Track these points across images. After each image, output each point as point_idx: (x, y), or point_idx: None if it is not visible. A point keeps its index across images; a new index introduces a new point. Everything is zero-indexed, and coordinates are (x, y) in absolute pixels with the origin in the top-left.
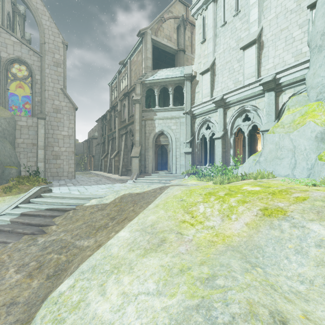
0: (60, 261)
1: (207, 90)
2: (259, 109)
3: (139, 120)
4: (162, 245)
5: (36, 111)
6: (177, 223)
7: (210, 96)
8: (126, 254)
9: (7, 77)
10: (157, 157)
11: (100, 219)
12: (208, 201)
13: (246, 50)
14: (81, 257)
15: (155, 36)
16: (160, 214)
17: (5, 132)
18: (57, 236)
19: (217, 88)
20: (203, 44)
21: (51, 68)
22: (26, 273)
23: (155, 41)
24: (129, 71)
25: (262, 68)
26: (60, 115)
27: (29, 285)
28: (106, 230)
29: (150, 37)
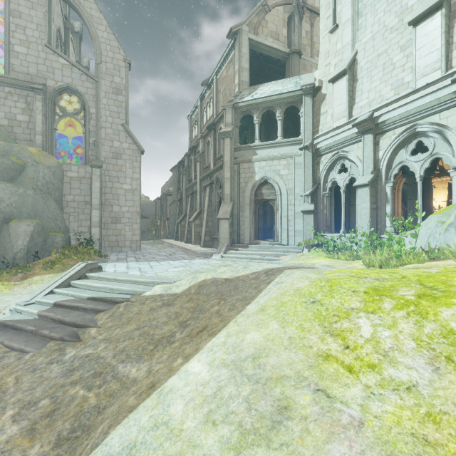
0: (86, 405)
1: (343, 107)
2: (447, 129)
3: (230, 162)
4: (282, 423)
5: (91, 158)
6: (312, 360)
7: (348, 116)
8: (198, 429)
9: (54, 113)
10: (257, 219)
11: (163, 323)
12: (378, 309)
13: (420, 24)
14: (118, 406)
15: (254, 35)
16: (270, 329)
17: (49, 186)
18: (94, 350)
19: (360, 102)
20: (333, 33)
21: (109, 96)
22: (28, 425)
23: (254, 43)
24: (216, 93)
25: (455, 52)
26: (120, 161)
27: (24, 454)
28: (170, 349)
29: (247, 36)
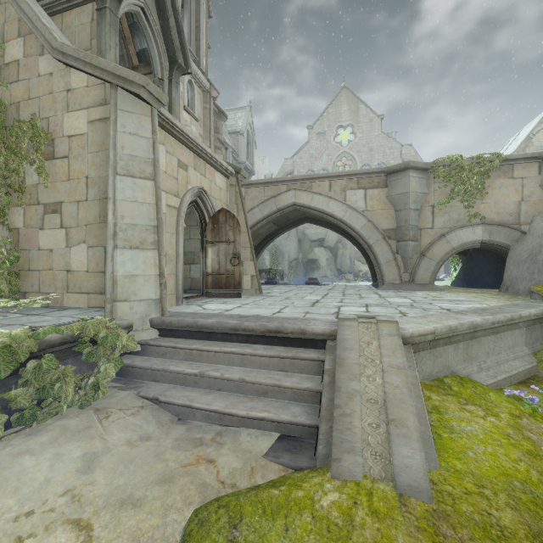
0: None
1: None
2: None
3: None
4: None
5: None
6: None
7: None
8: None
9: None
10: None
11: None
12: None
13: None
14: None
15: None
16: None
17: None
18: None
19: None
20: None
21: None
22: None
23: None
24: None
25: None
26: None
27: None
28: None
29: None
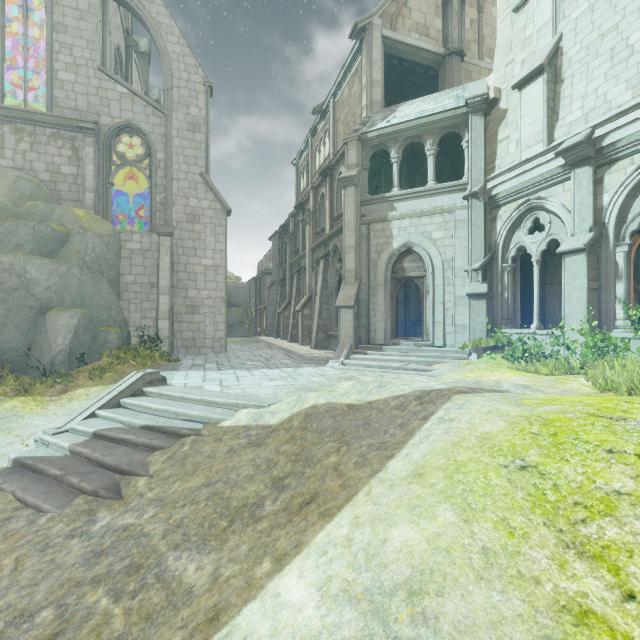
0: (106, 633)
1: (537, 126)
2: None
3: (354, 223)
4: None
5: (158, 222)
6: (548, 620)
7: (547, 139)
8: None
9: (110, 161)
10: (396, 307)
11: (246, 478)
12: None
13: None
14: None
15: (390, 31)
16: (439, 524)
17: (101, 263)
18: (137, 518)
19: (569, 115)
20: (520, 12)
21: (183, 135)
22: None
23: (391, 42)
24: (333, 123)
25: None
26: (198, 227)
27: None
28: (253, 534)
29: (379, 34)
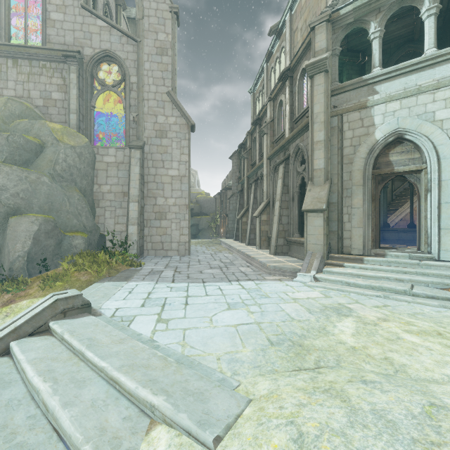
0: None
1: None
2: None
3: (324, 114)
4: None
5: (131, 138)
6: None
7: None
8: None
9: (92, 87)
10: (378, 209)
11: None
12: None
13: None
14: None
15: None
16: None
17: (73, 172)
18: None
19: None
20: None
21: (152, 59)
22: None
23: None
24: (290, 36)
25: None
26: (166, 141)
27: None
28: None
29: None
